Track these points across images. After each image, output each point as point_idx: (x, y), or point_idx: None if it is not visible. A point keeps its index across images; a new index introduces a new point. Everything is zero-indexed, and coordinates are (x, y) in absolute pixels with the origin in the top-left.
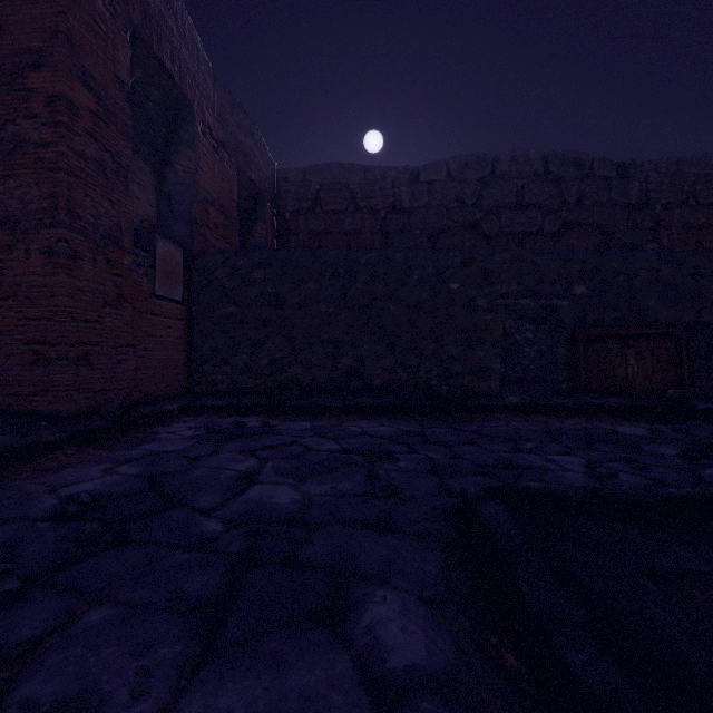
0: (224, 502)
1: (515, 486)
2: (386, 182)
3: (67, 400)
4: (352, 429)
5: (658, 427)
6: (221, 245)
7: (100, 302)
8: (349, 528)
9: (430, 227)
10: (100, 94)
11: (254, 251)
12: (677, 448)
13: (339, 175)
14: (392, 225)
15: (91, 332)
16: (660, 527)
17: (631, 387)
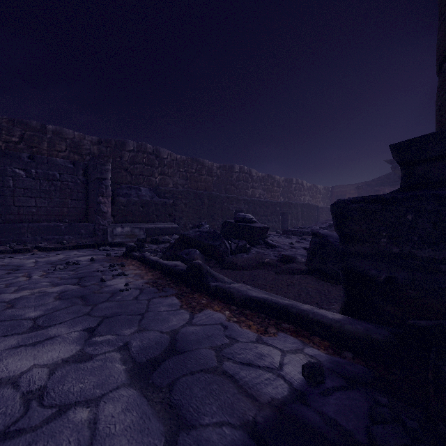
0: None
1: None
2: None
3: None
4: None
5: None
6: None
7: None
8: None
9: None
10: None
11: None
12: None
13: None
14: None
15: None
16: None
17: None
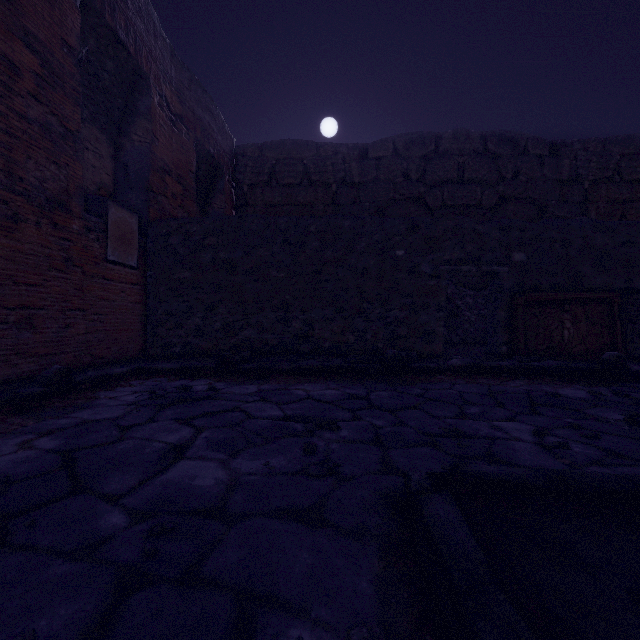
0: (141, 484)
1: (466, 471)
2: (337, 157)
3: (6, 365)
4: (298, 393)
5: (598, 389)
6: (178, 214)
7: (45, 266)
8: (274, 521)
9: (378, 200)
10: (46, 56)
11: (207, 218)
12: (622, 412)
13: (293, 151)
14: (343, 198)
15: (35, 296)
16: (639, 524)
17: (567, 349)
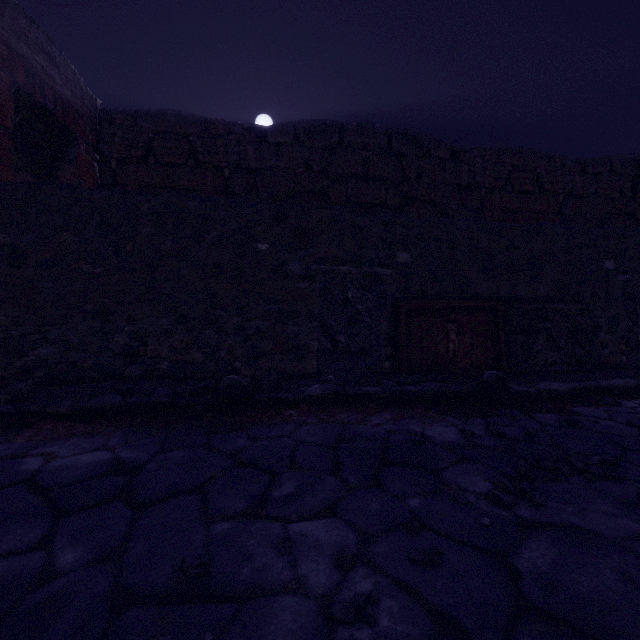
0: None
1: None
2: (230, 138)
3: None
4: (25, 466)
5: (473, 423)
6: None
7: None
8: None
9: (278, 191)
10: None
11: None
12: (489, 474)
13: (176, 124)
14: (237, 185)
15: None
16: None
17: (452, 364)
